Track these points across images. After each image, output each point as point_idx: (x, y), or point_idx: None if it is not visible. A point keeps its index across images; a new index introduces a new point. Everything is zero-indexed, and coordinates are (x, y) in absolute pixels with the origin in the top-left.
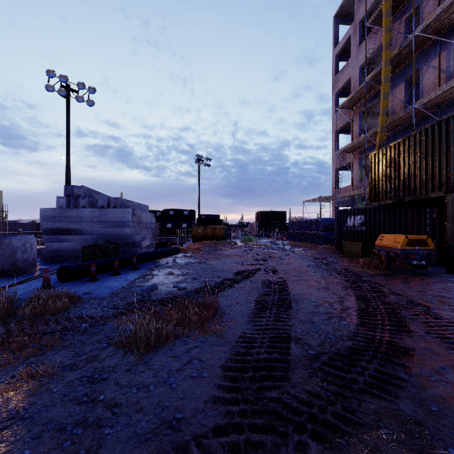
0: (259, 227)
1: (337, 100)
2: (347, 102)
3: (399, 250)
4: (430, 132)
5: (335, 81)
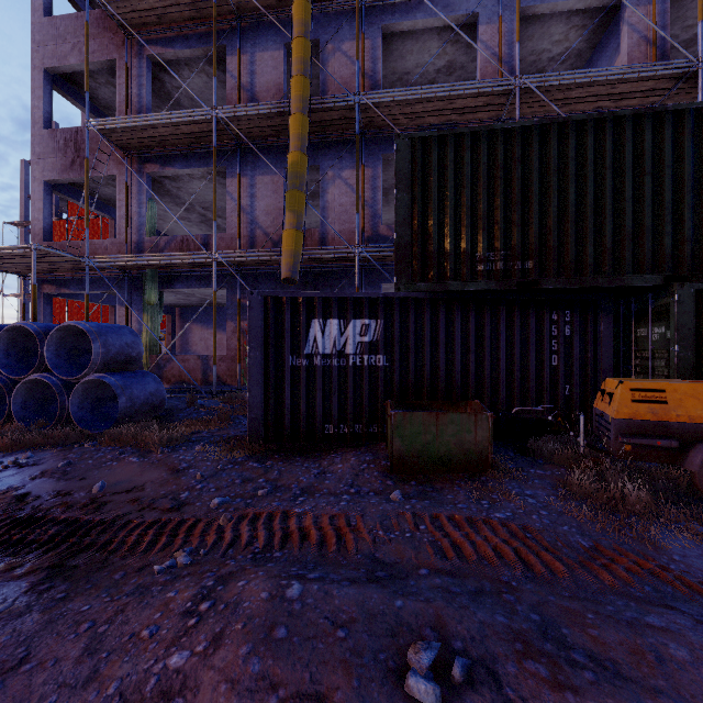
0: None
1: None
2: None
3: None
4: (628, 129)
5: None
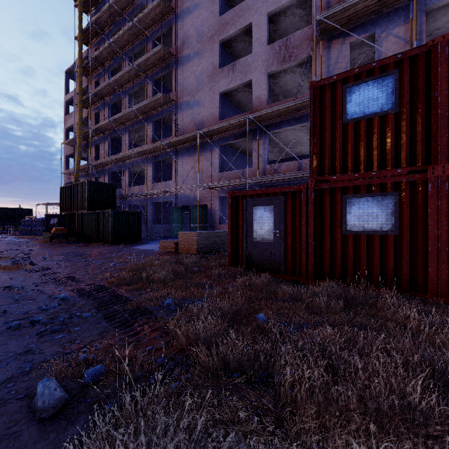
0: None
1: (67, 133)
2: (68, 142)
3: (53, 233)
4: (74, 186)
5: (66, 119)
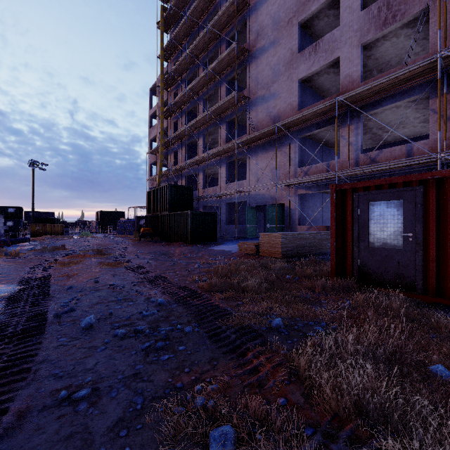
0: (99, 225)
1: (151, 144)
2: (152, 152)
3: (142, 233)
4: (157, 190)
5: (150, 132)
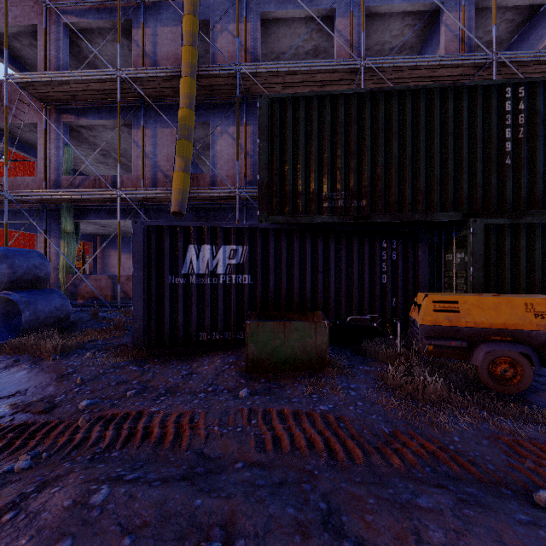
0: None
1: None
2: None
3: None
4: (437, 98)
5: None
